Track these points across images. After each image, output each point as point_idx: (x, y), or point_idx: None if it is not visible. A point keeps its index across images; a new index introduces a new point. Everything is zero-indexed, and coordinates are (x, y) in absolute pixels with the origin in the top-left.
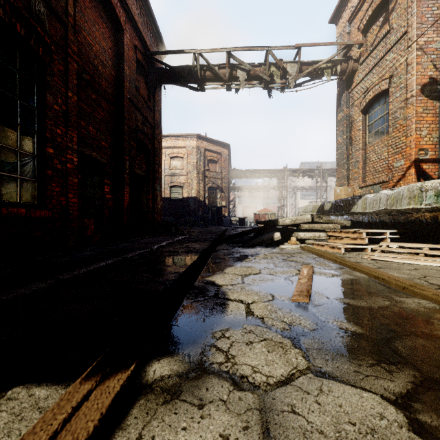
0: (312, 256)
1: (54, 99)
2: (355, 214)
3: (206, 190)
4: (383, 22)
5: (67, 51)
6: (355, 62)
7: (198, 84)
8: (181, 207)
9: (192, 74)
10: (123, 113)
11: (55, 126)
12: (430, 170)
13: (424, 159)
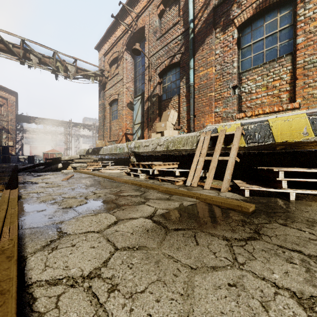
0: (77, 173)
1: None
2: (101, 155)
3: None
4: (117, 67)
5: None
6: (106, 78)
7: None
8: None
9: None
10: None
11: None
12: (130, 138)
13: (128, 133)
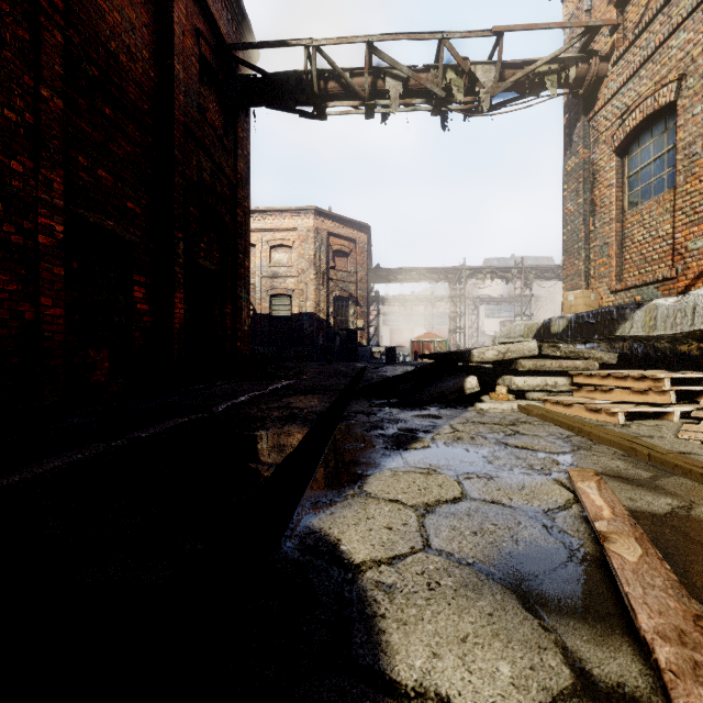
0: (558, 431)
1: (4, 96)
2: (619, 339)
3: (331, 301)
4: None
5: (37, 3)
6: (603, 61)
7: (314, 106)
8: (289, 330)
9: (304, 87)
10: (172, 150)
11: (6, 153)
12: None
13: None
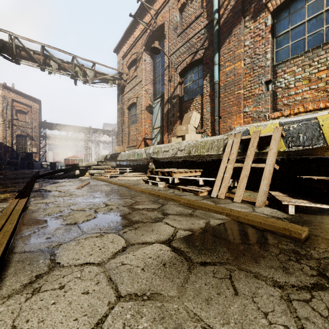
0: (94, 180)
1: None
2: (119, 161)
3: (14, 137)
4: (135, 69)
5: None
6: (125, 81)
7: (13, 58)
8: None
9: (7, 48)
10: None
11: None
12: (149, 143)
13: (147, 138)
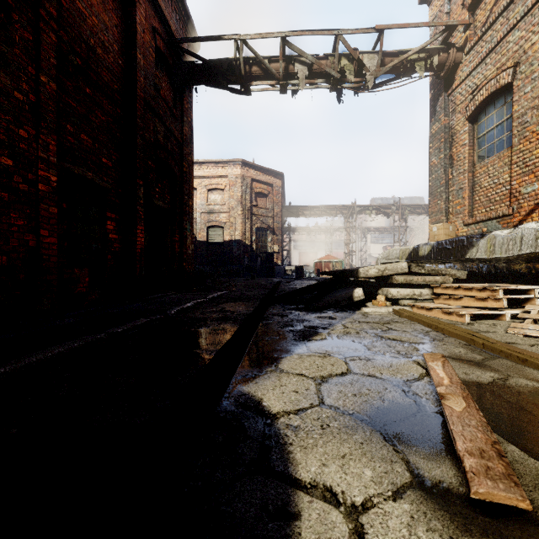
0: (420, 328)
1: (14, 82)
2: (469, 261)
3: (254, 231)
4: None
5: (37, 13)
6: (459, 51)
7: (241, 84)
8: (222, 253)
9: (234, 70)
10: (135, 119)
11: (15, 124)
12: None
13: None
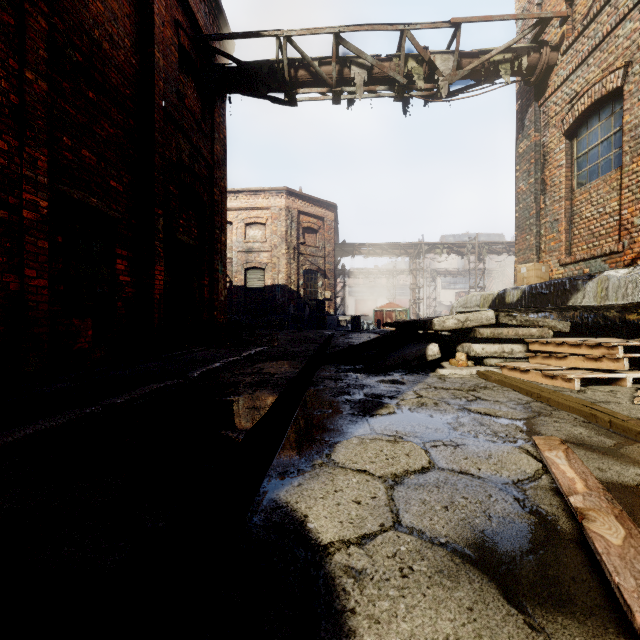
0: (517, 396)
1: None
2: (571, 309)
3: (301, 274)
4: None
5: None
6: (553, 50)
7: (285, 92)
8: (263, 300)
9: (276, 75)
10: (152, 132)
11: None
12: None
13: None
